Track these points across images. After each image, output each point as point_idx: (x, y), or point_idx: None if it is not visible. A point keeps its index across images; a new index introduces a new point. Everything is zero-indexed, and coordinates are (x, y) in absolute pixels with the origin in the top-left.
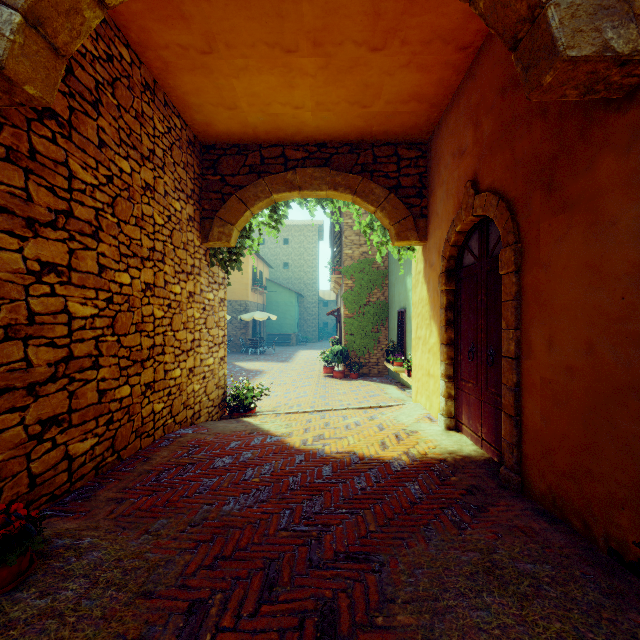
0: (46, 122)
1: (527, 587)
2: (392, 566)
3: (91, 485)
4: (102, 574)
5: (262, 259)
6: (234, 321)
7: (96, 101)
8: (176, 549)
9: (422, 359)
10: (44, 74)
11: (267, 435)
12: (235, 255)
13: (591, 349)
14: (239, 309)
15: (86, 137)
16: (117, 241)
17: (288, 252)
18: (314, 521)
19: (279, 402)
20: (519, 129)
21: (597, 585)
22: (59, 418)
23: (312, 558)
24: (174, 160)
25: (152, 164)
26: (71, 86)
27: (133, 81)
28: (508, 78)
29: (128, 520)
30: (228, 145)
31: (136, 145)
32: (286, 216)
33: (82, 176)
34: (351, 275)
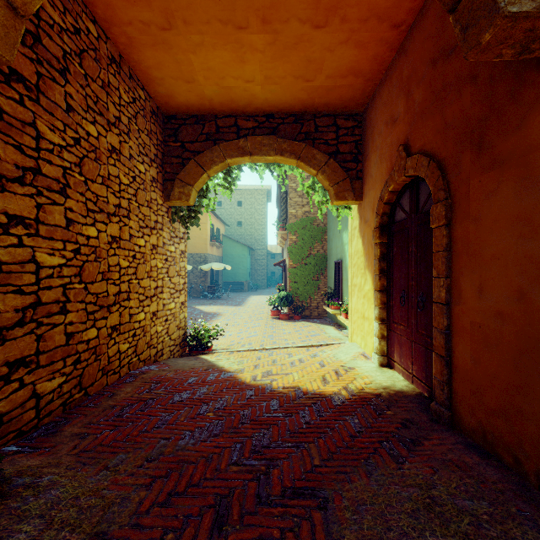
0: (13, 85)
1: (467, 525)
2: (336, 502)
3: (58, 420)
4: (58, 514)
5: (219, 218)
6: (195, 271)
7: (64, 69)
8: (132, 485)
9: (357, 304)
10: (3, 32)
11: (221, 371)
12: (194, 212)
13: (522, 296)
14: (199, 260)
15: (54, 101)
16: (84, 198)
17: (241, 212)
18: (263, 455)
19: (233, 341)
20: (449, 95)
21: (534, 523)
22: (27, 360)
23: (261, 494)
24: (138, 127)
25: (118, 130)
26: (39, 53)
27: (100, 54)
28: (438, 50)
29: (89, 455)
30: (187, 116)
31: (103, 112)
32: (238, 178)
33: (50, 137)
34: (295, 231)
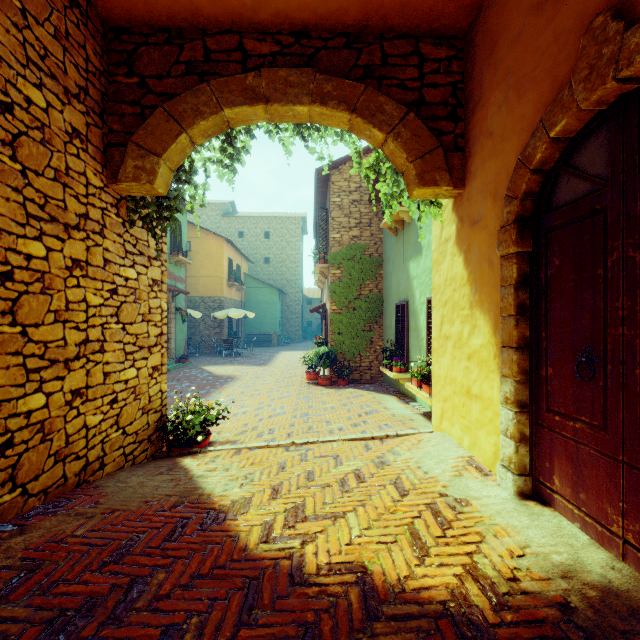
0: None
1: None
2: None
3: None
4: None
5: (240, 251)
6: (207, 319)
7: None
8: None
9: (453, 369)
10: None
11: (203, 509)
12: (167, 209)
13: None
14: (213, 306)
15: None
16: None
17: (269, 246)
18: None
19: (246, 424)
20: None
21: None
22: None
23: None
24: (24, 6)
25: None
26: None
27: None
28: None
29: None
30: (151, 28)
31: None
32: (247, 150)
33: None
34: (339, 263)
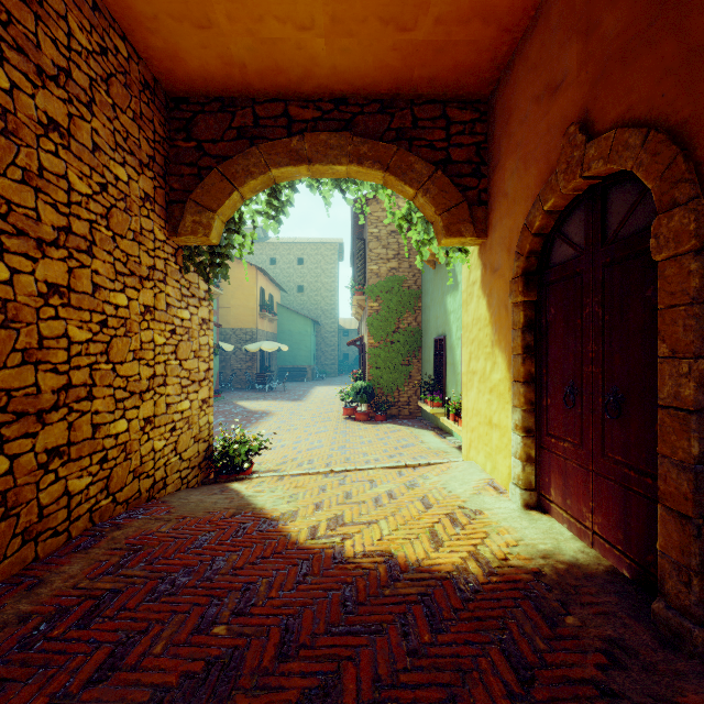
0: None
1: None
2: None
3: None
4: None
5: (272, 280)
6: (238, 352)
7: None
8: None
9: (479, 401)
10: None
11: (258, 518)
12: (219, 257)
13: None
14: (244, 338)
15: None
16: None
17: (303, 273)
18: None
19: (285, 456)
20: None
21: None
22: None
23: None
24: (114, 101)
25: (64, 92)
26: None
27: None
28: None
29: None
30: (207, 98)
31: (24, 47)
32: (291, 203)
33: None
34: (377, 296)
